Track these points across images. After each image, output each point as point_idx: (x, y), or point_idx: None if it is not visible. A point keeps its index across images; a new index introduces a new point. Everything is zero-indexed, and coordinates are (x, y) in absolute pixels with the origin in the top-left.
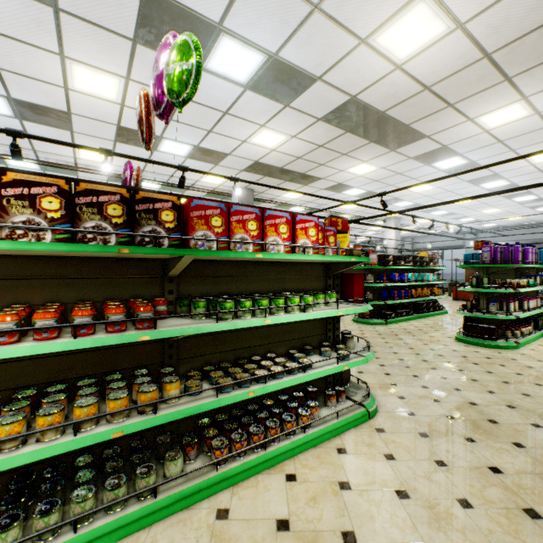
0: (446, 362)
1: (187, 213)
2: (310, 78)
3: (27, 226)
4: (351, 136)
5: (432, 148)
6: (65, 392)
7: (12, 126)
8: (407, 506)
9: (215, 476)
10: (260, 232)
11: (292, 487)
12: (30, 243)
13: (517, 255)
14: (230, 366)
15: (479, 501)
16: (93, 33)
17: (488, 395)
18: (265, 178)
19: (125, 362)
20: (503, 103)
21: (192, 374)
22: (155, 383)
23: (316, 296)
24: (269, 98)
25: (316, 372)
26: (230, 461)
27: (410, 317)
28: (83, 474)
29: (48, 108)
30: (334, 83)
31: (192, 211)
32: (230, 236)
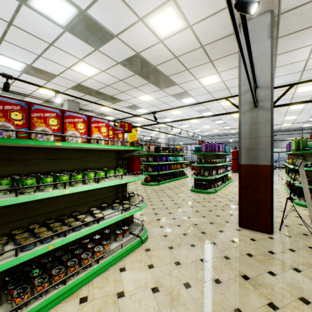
0: (185, 203)
1: None
2: (110, 34)
3: None
4: (138, 77)
5: (180, 91)
6: None
7: None
8: (157, 297)
9: None
10: (60, 127)
11: (83, 307)
12: None
13: (215, 148)
14: (38, 226)
15: (194, 281)
16: None
17: (202, 219)
18: (87, 96)
19: None
20: (210, 73)
21: None
22: None
23: (108, 171)
24: (83, 41)
25: (106, 222)
26: (31, 303)
27: (171, 180)
28: None
29: None
30: (126, 42)
31: None
32: (31, 128)
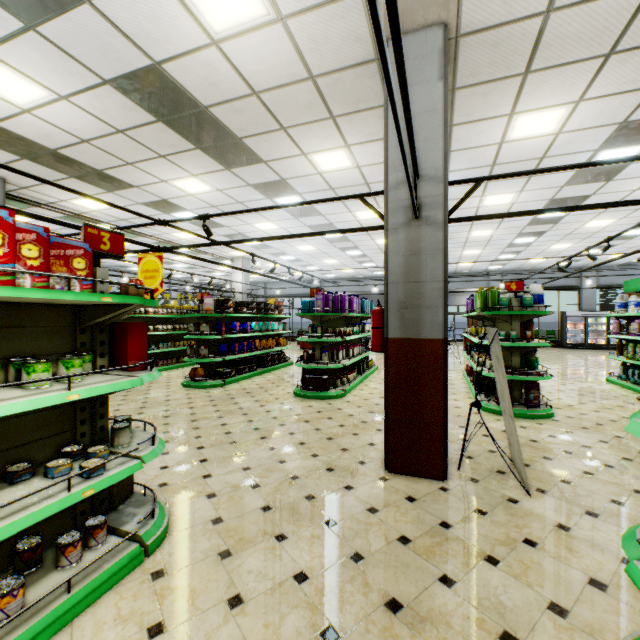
0: (279, 426)
1: None
2: None
3: None
4: (167, 129)
5: (271, 178)
6: None
7: None
8: None
9: None
10: None
11: None
12: None
13: (344, 304)
14: None
15: None
16: None
17: (312, 461)
18: (26, 162)
19: None
20: (331, 146)
21: None
22: None
23: (27, 368)
24: None
25: (0, 529)
26: None
27: (254, 373)
28: None
29: None
30: (119, 23)
31: None
32: None
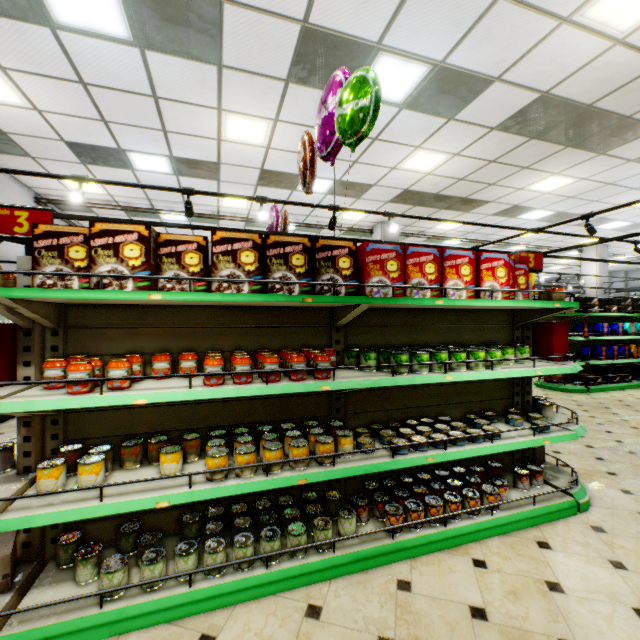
0: None
1: (361, 258)
2: (484, 81)
3: (231, 279)
4: (537, 143)
5: None
6: (251, 435)
7: (170, 183)
8: None
9: (391, 543)
10: (438, 276)
11: (482, 574)
12: (234, 295)
13: None
14: (399, 426)
15: None
16: (249, 82)
17: None
18: (415, 208)
19: (296, 412)
20: None
21: (360, 431)
22: (331, 436)
23: (502, 351)
24: (428, 114)
25: (507, 444)
26: (405, 531)
27: (627, 385)
28: (266, 516)
29: (201, 161)
30: (518, 81)
31: (367, 256)
32: (406, 281)
